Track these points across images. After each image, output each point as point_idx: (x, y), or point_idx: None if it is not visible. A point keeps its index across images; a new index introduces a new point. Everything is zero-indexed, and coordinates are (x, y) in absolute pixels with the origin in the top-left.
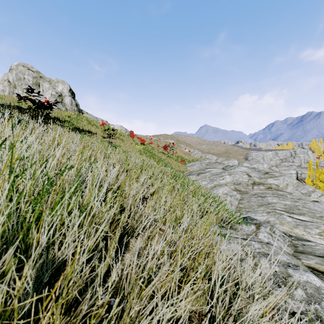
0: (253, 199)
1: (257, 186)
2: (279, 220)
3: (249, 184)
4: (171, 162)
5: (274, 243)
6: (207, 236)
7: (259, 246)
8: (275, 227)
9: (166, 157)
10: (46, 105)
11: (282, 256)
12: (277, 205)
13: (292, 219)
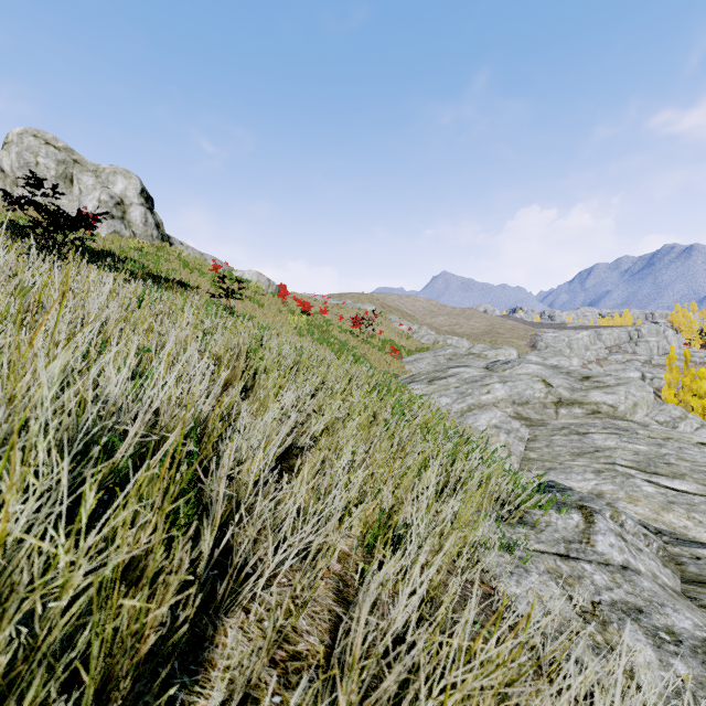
0: (559, 438)
1: (568, 409)
2: (626, 491)
3: (549, 404)
4: (370, 353)
5: (637, 565)
6: (509, 647)
7: (606, 581)
8: (621, 511)
9: (358, 343)
10: (75, 217)
11: (677, 616)
12: (617, 453)
13: (657, 490)
